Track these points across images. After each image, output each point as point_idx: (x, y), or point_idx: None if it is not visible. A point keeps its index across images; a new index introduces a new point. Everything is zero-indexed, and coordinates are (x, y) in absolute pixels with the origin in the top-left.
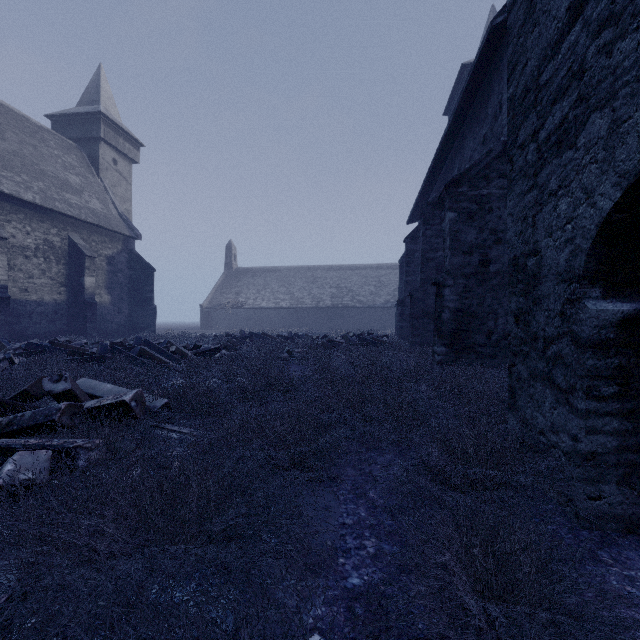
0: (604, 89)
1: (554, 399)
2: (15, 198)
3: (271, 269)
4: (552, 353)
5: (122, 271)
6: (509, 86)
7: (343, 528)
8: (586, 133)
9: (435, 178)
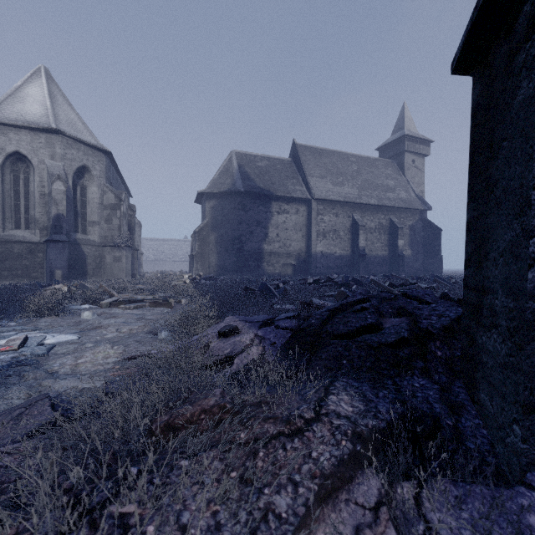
0: None
1: None
2: (367, 204)
3: None
4: None
5: (418, 233)
6: None
7: None
8: None
9: None
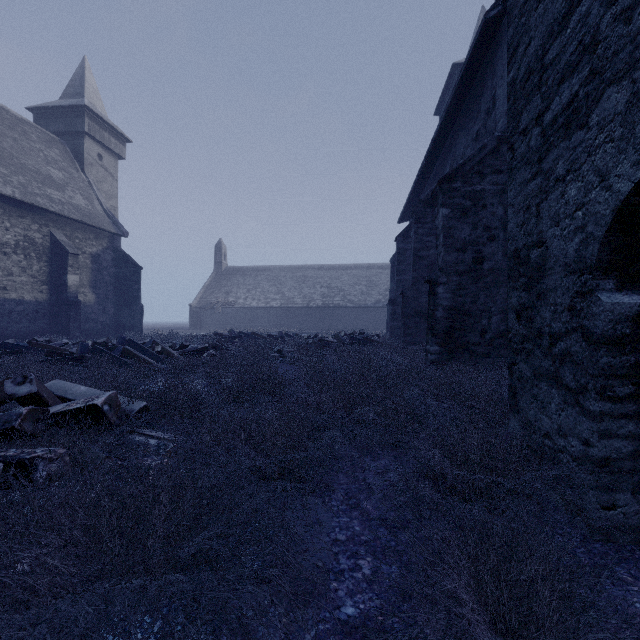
0: (622, 60)
1: (562, 400)
2: None
3: (262, 268)
4: (559, 350)
5: (107, 269)
6: (510, 70)
7: (335, 545)
8: (600, 110)
9: (427, 176)
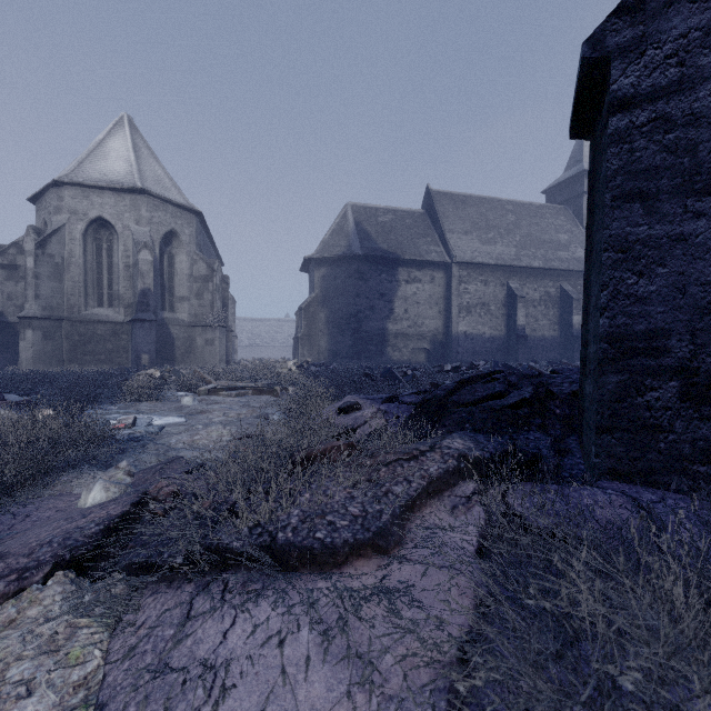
0: None
1: None
2: (528, 268)
3: None
4: None
5: None
6: None
7: None
8: None
9: None
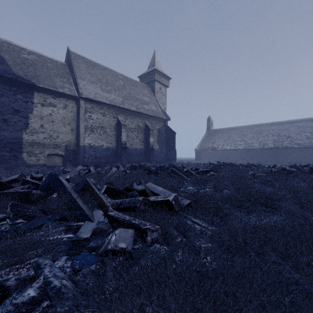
0: None
1: None
2: (128, 110)
3: (232, 128)
4: None
5: (163, 135)
6: None
7: None
8: None
9: None
